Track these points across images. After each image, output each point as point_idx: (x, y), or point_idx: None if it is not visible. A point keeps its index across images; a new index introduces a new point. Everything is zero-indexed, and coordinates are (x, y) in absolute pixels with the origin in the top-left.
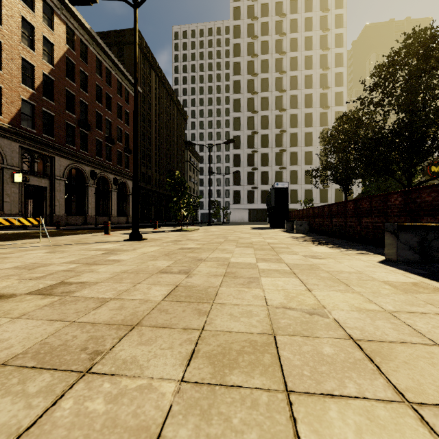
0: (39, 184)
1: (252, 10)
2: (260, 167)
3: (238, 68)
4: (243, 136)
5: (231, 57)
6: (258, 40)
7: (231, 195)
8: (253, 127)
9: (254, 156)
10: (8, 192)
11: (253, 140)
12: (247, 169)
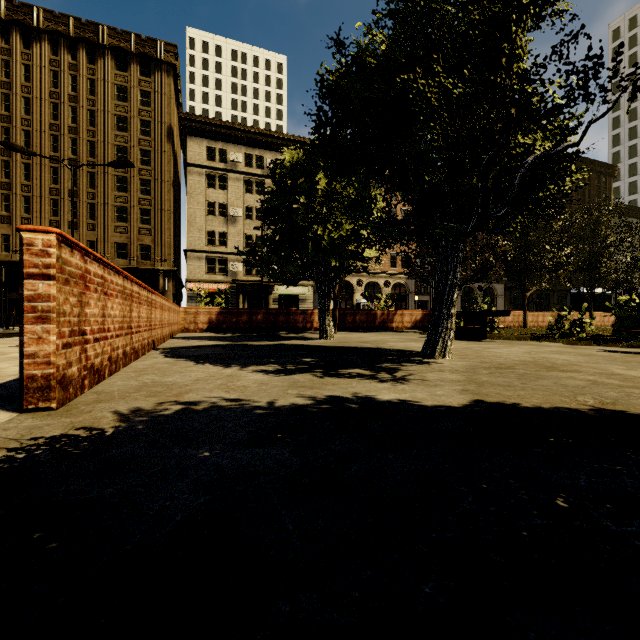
0: (424, 300)
1: None
2: None
3: None
4: None
5: None
6: None
7: None
8: None
9: None
10: (410, 306)
11: None
12: None
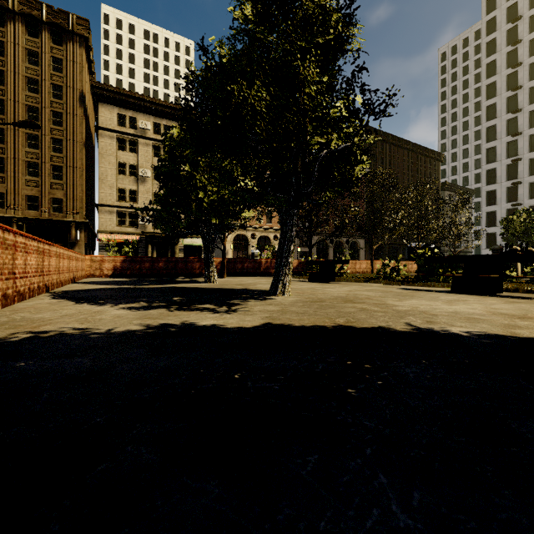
0: (305, 251)
1: (514, 9)
2: (526, 200)
3: (493, 89)
4: (501, 168)
5: (483, 80)
6: (523, 41)
7: (483, 239)
8: (516, 152)
9: (518, 189)
10: (294, 256)
11: (516, 169)
12: (507, 205)
